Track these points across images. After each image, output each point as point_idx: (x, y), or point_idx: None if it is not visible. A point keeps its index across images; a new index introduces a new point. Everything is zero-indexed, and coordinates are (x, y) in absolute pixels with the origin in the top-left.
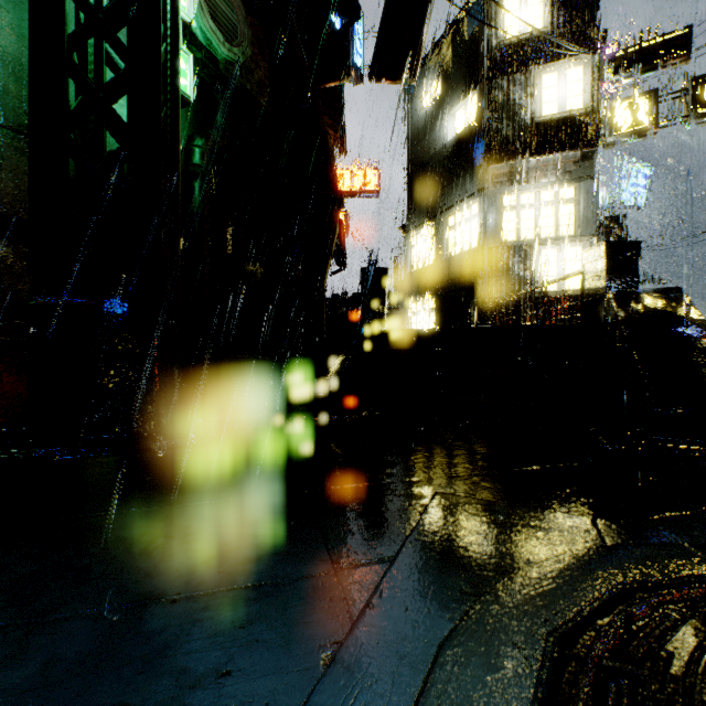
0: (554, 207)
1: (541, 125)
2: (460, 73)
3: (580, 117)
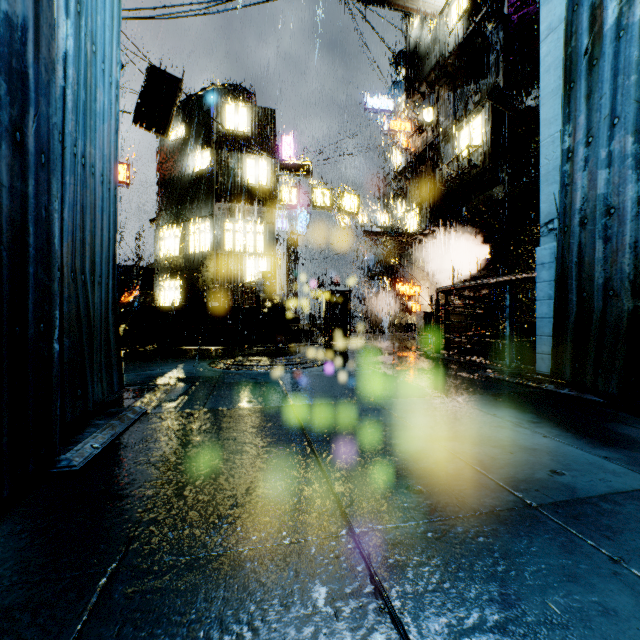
0: (254, 235)
1: (246, 187)
2: (199, 131)
3: (266, 190)
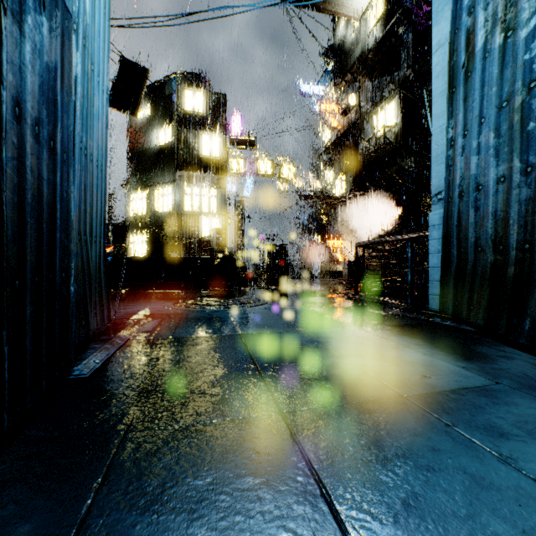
0: (208, 198)
1: (202, 158)
2: (162, 112)
3: (218, 161)
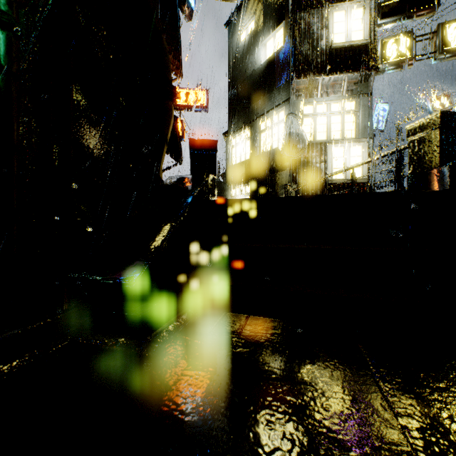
0: (341, 116)
1: (333, 50)
2: (270, 11)
3: (362, 46)
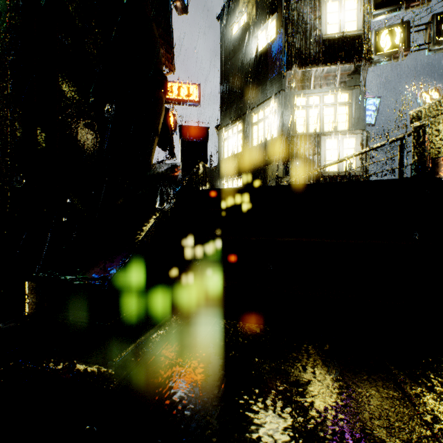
0: (334, 108)
1: (326, 41)
2: (262, 3)
3: (355, 37)
